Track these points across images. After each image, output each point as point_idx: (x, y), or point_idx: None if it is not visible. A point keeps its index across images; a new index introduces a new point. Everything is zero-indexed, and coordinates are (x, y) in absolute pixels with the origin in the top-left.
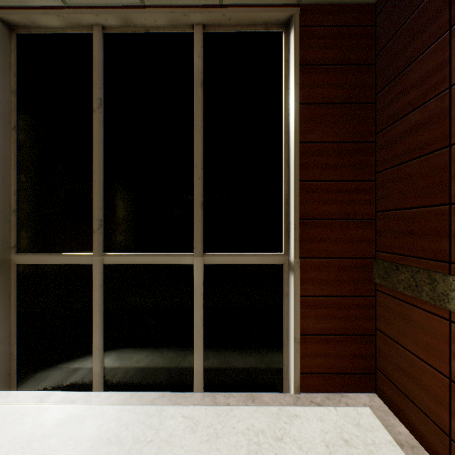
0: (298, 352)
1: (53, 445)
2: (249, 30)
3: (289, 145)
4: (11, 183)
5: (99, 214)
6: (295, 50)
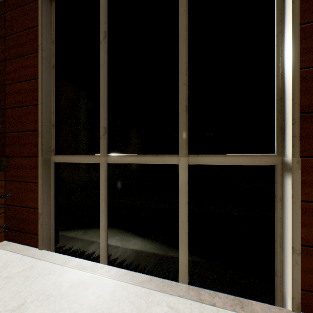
0: (299, 265)
1: (62, 304)
2: None
3: (284, 33)
4: (51, 105)
5: (104, 123)
6: None
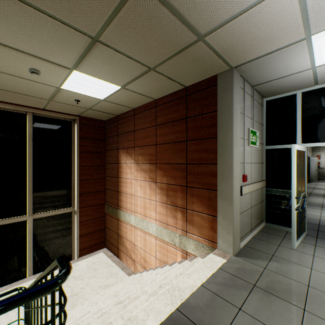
0: (79, 243)
1: None
2: (57, 118)
3: (75, 166)
4: None
5: None
6: (77, 132)
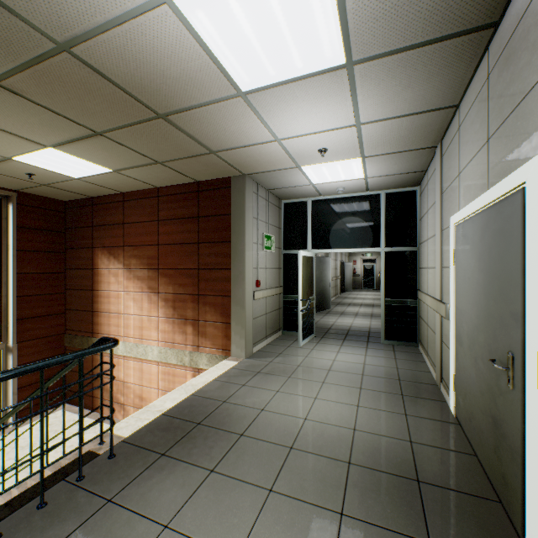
0: (17, 400)
1: None
2: None
3: (9, 273)
4: None
5: None
6: (14, 218)
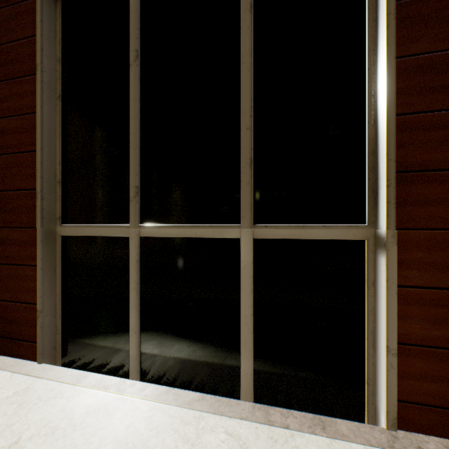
0: (394, 369)
1: (76, 439)
2: None
3: (377, 68)
4: (57, 153)
5: (135, 180)
6: None
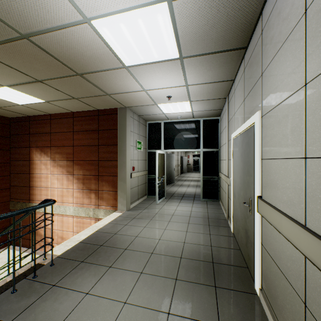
0: None
1: None
2: None
3: None
4: None
5: None
6: None
